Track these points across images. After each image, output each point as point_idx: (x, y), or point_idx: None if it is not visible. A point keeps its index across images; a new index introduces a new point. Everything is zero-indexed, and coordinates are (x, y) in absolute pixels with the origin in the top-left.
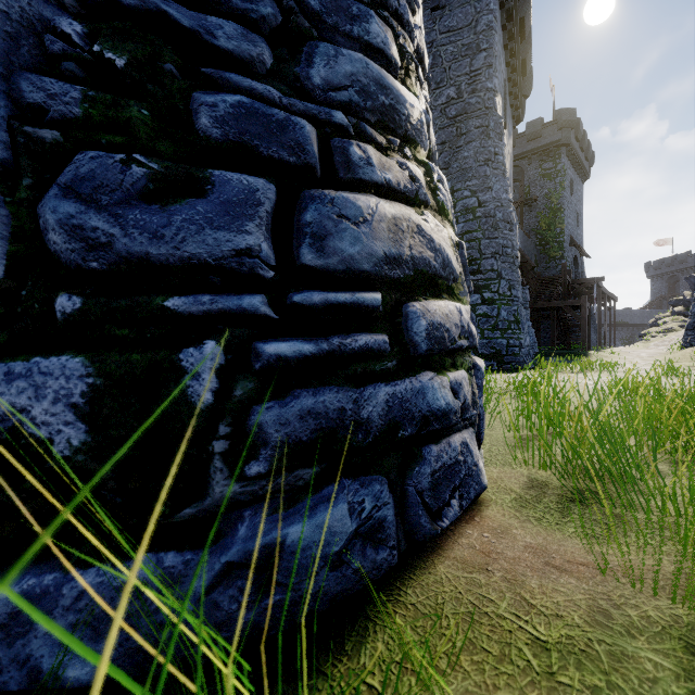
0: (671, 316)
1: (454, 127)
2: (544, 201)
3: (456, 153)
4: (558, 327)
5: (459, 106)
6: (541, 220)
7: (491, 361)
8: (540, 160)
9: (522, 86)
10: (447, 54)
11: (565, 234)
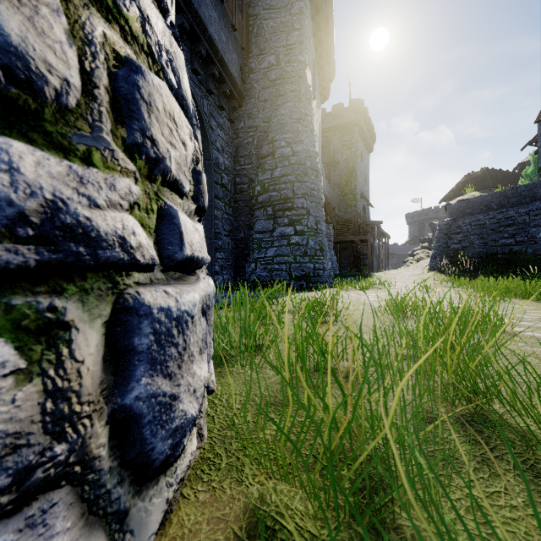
0: (421, 249)
1: (274, 88)
2: (344, 164)
3: (276, 110)
4: (353, 255)
5: (278, 72)
6: (342, 178)
7: (302, 281)
8: (341, 134)
9: (328, 72)
10: (269, 28)
11: (357, 189)
